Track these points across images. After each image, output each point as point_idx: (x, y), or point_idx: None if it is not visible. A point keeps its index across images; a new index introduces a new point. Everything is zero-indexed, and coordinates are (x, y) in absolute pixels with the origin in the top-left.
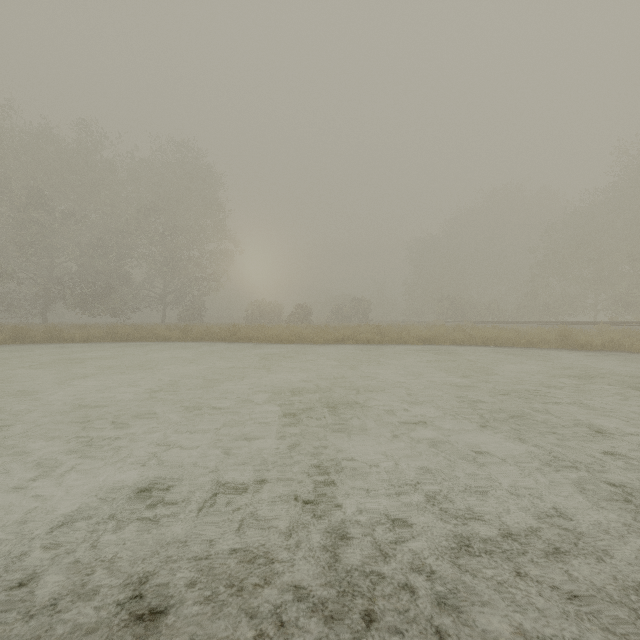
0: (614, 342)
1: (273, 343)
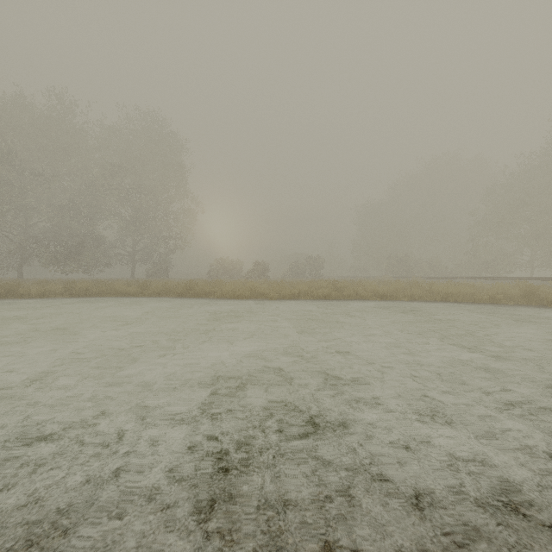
0: None
1: (229, 298)
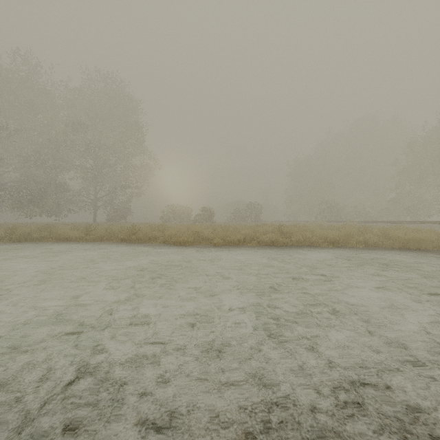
0: None
1: (171, 244)
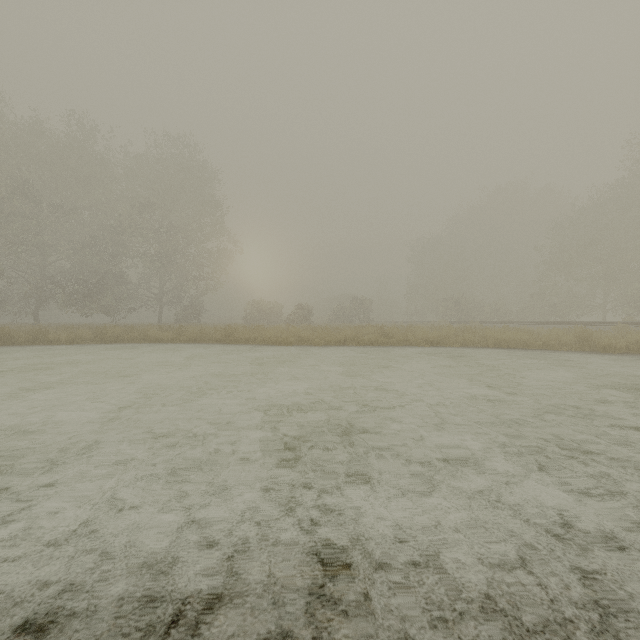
0: (639, 344)
1: (271, 345)
